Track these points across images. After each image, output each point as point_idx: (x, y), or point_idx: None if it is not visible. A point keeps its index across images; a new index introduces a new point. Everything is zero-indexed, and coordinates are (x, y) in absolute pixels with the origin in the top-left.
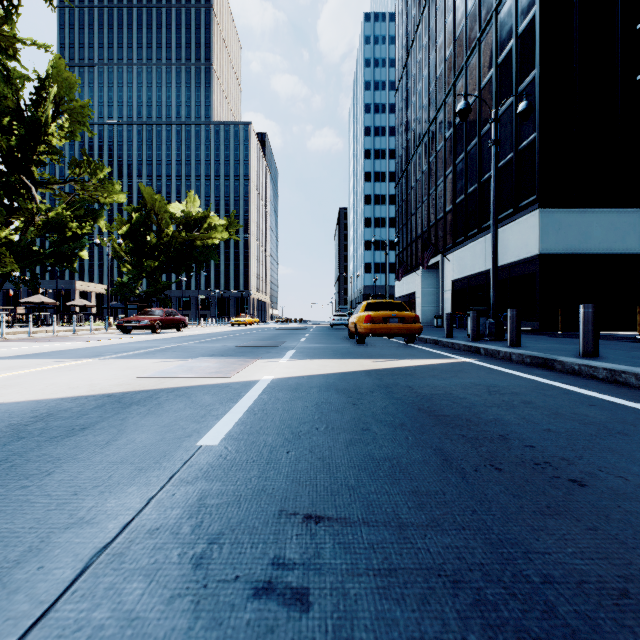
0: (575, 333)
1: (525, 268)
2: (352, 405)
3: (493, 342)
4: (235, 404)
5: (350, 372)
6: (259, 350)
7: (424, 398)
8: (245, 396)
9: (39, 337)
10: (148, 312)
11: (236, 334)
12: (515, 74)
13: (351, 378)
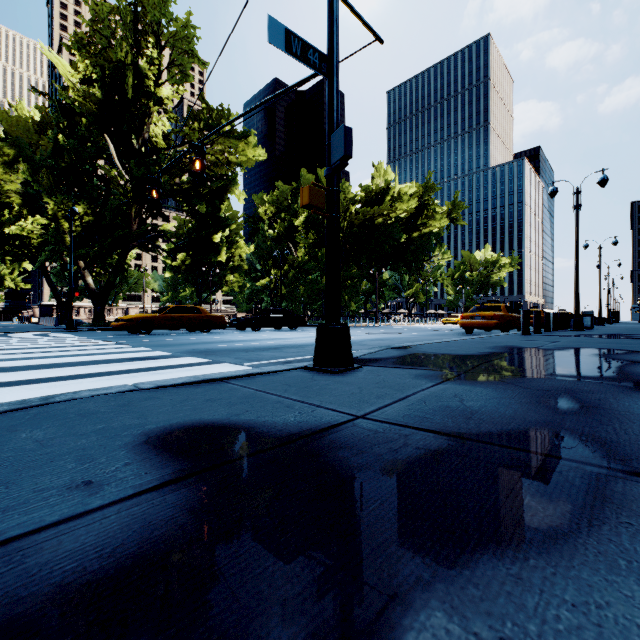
0: None
1: None
2: None
3: None
4: None
5: None
6: None
7: None
8: None
9: None
10: None
11: None
12: None
13: None
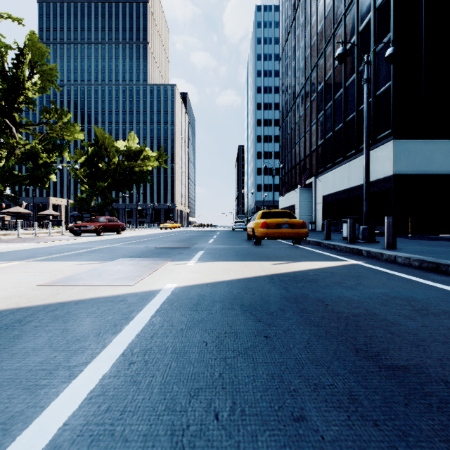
0: (422, 235)
1: (381, 186)
2: (264, 339)
3: (368, 244)
4: (114, 337)
5: (253, 278)
6: (173, 251)
7: (349, 323)
8: (134, 319)
9: (5, 239)
10: (94, 219)
11: (161, 236)
12: (373, 38)
13: (255, 287)
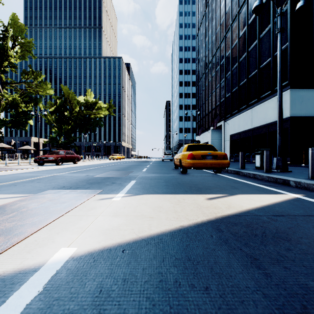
0: None
1: None
2: None
3: (285, 173)
4: None
5: (193, 228)
6: (107, 180)
7: None
8: None
9: None
10: (55, 152)
11: (106, 165)
12: (272, 10)
13: (203, 257)
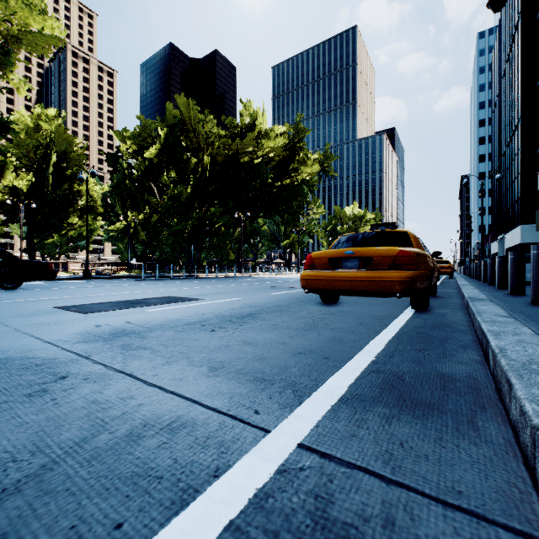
0: None
1: (518, 248)
2: None
3: None
4: None
5: None
6: None
7: None
8: None
9: None
10: None
11: None
12: (517, 166)
13: None
